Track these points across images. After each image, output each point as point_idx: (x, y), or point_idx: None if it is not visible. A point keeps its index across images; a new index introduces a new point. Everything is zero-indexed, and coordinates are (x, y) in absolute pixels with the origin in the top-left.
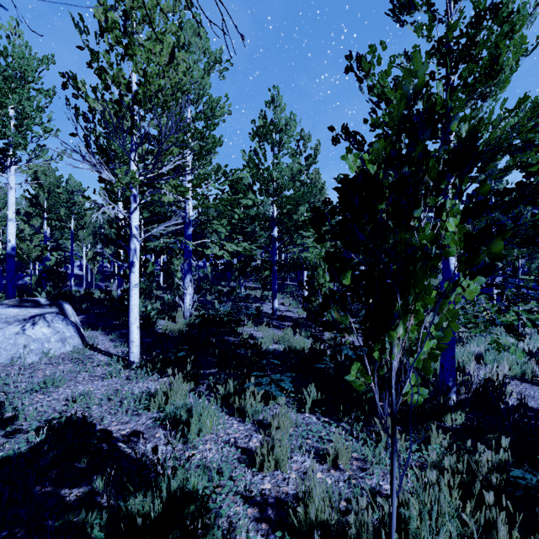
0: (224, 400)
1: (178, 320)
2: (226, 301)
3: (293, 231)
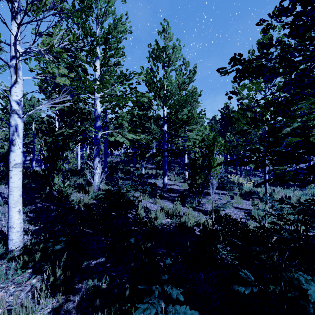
0: None
1: (91, 193)
2: (132, 177)
3: (178, 128)
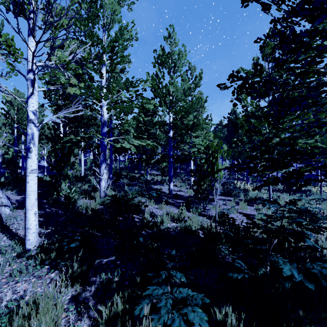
0: (109, 324)
1: (97, 199)
2: (137, 183)
3: (183, 134)
